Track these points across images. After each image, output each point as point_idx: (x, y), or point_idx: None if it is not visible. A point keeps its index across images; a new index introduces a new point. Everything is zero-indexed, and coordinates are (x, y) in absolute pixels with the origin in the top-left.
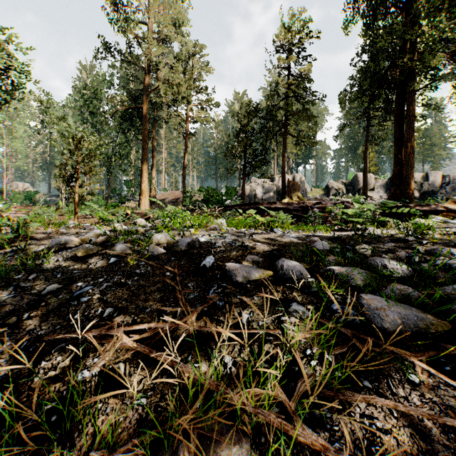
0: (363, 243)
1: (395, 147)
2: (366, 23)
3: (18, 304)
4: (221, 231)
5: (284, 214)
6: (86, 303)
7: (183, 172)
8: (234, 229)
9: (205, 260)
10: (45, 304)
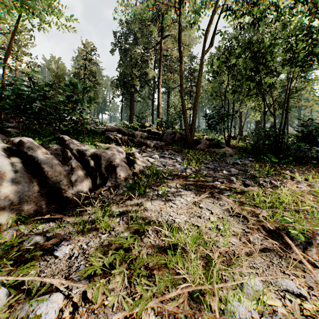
0: None
1: (130, 111)
2: (121, 56)
3: None
4: None
5: None
6: None
7: None
8: None
9: None
10: None
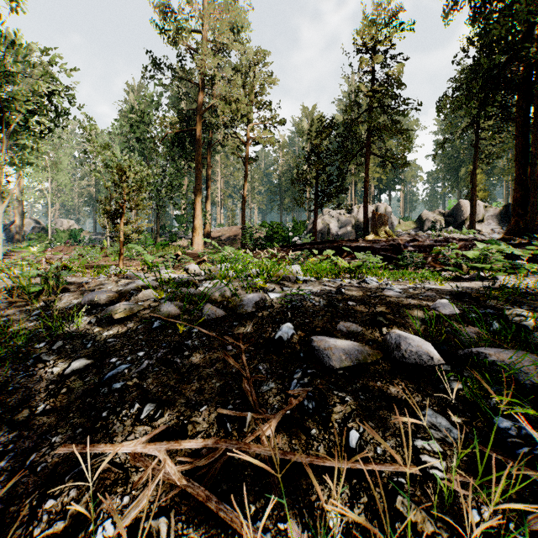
0: (507, 303)
1: (516, 166)
2: (475, 8)
3: (34, 388)
4: (296, 283)
5: (372, 255)
6: (119, 392)
7: (242, 204)
8: (313, 279)
9: (281, 329)
10: (67, 391)
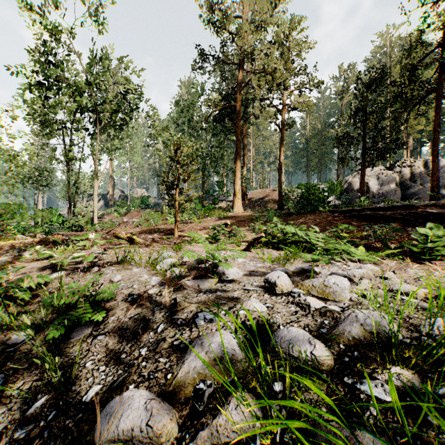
0: None
1: None
2: None
3: None
4: None
5: None
6: None
7: (279, 168)
8: None
9: None
10: None
